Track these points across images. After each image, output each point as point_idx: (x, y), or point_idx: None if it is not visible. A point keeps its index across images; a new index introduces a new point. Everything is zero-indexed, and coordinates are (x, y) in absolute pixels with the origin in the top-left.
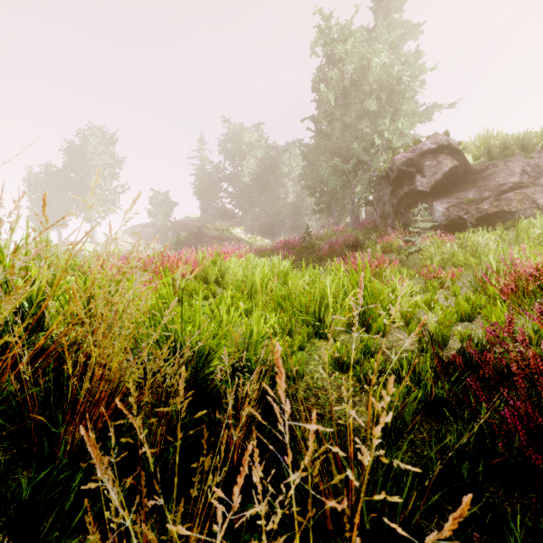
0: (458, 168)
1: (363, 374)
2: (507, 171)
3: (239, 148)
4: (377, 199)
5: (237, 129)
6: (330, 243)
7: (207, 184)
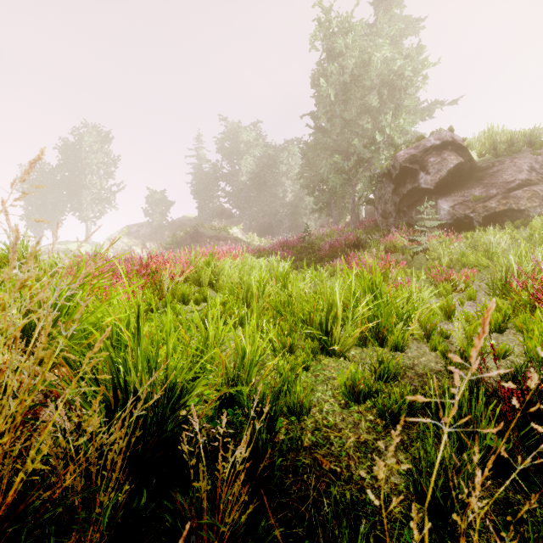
0: (463, 165)
1: (387, 409)
2: (515, 168)
3: (237, 146)
4: (378, 198)
5: (235, 127)
6: (330, 242)
7: (204, 183)
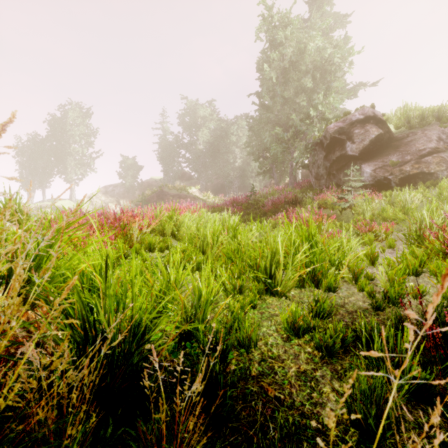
0: (383, 135)
1: (323, 342)
2: (425, 138)
3: (195, 120)
4: (312, 163)
5: (194, 105)
6: (273, 200)
7: (168, 151)
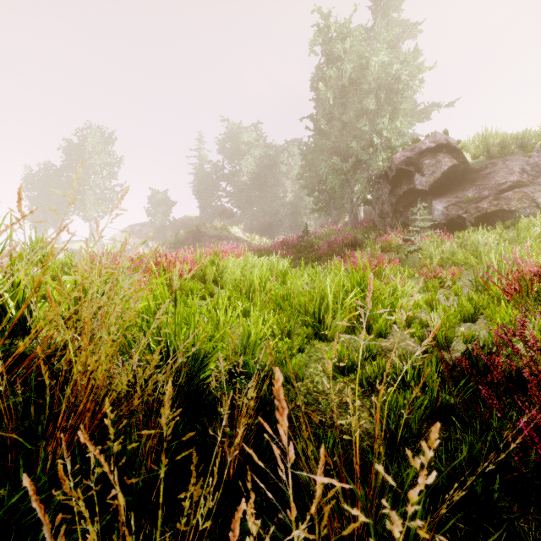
0: (457, 167)
1: (365, 378)
2: (506, 170)
3: (238, 147)
4: (375, 198)
5: (236, 128)
6: (329, 242)
7: (206, 183)
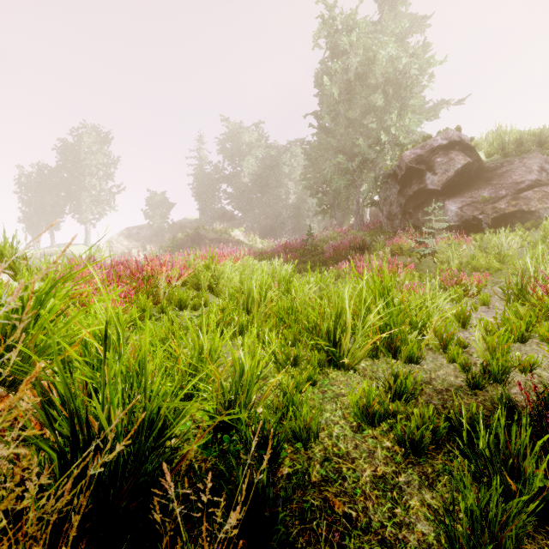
0: (471, 165)
1: (407, 435)
2: (524, 169)
3: (239, 147)
4: (383, 199)
5: (237, 128)
6: (335, 245)
7: (205, 185)
